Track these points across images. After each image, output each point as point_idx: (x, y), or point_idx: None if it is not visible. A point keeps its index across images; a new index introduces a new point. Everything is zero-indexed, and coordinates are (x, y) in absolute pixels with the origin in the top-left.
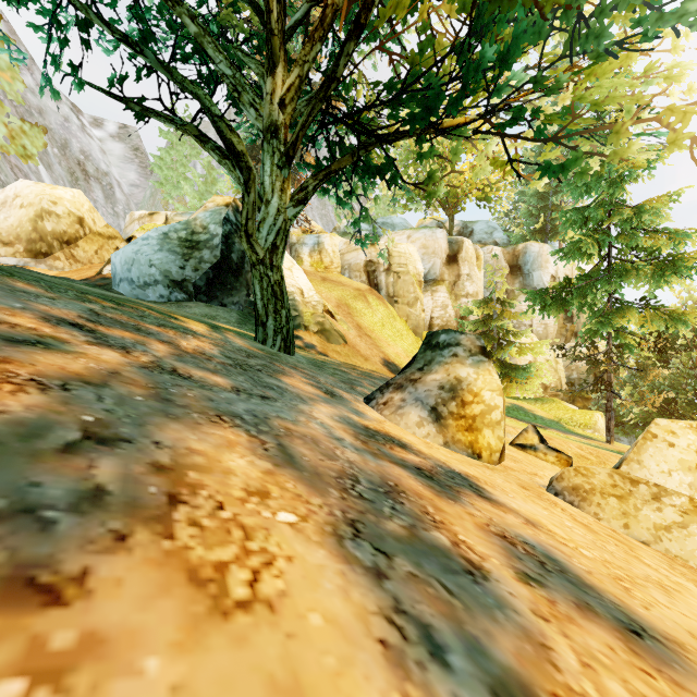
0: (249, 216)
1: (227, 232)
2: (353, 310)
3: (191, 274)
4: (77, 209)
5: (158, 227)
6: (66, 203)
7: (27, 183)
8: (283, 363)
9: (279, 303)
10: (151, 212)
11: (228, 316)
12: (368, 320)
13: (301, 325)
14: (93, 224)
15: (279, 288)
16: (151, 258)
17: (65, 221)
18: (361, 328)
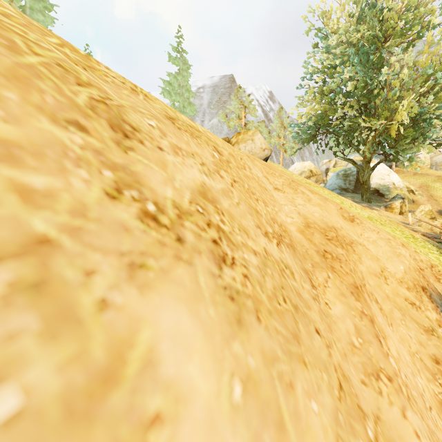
0: (359, 176)
1: (358, 170)
2: (430, 188)
3: (346, 185)
4: (309, 168)
5: (336, 172)
6: (307, 167)
7: (297, 164)
8: (365, 203)
9: (367, 192)
10: (329, 160)
11: (358, 196)
12: (441, 192)
13: (390, 197)
14: (313, 171)
15: (367, 189)
16: (335, 182)
17: (307, 172)
18: (431, 196)
